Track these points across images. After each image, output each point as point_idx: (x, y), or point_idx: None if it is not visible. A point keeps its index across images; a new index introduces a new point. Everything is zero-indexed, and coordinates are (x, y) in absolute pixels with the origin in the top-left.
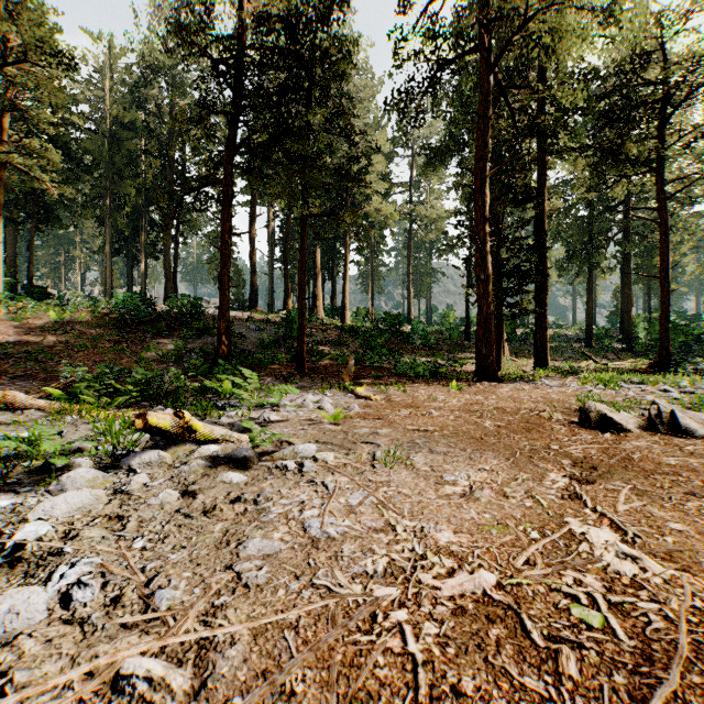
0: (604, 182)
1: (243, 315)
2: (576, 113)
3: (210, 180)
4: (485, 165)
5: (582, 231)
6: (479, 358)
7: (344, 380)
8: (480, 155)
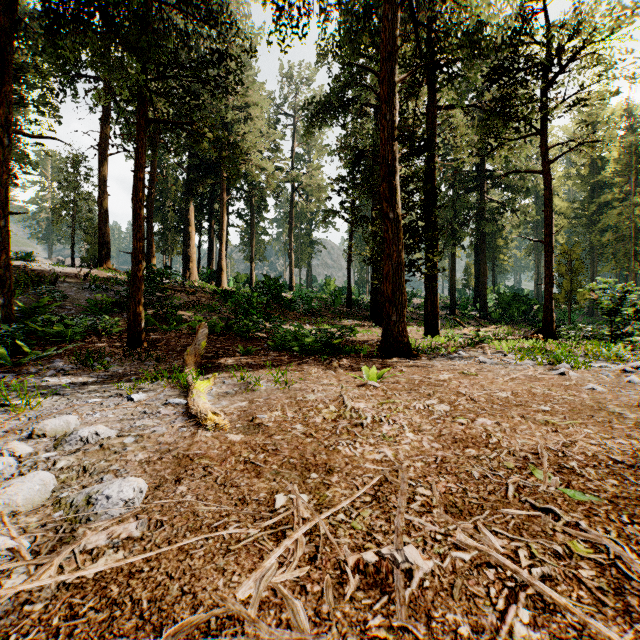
0: (490, 144)
1: (84, 272)
2: (474, 57)
3: None
4: (394, 67)
5: (448, 208)
6: (387, 324)
7: (187, 362)
8: (387, 52)
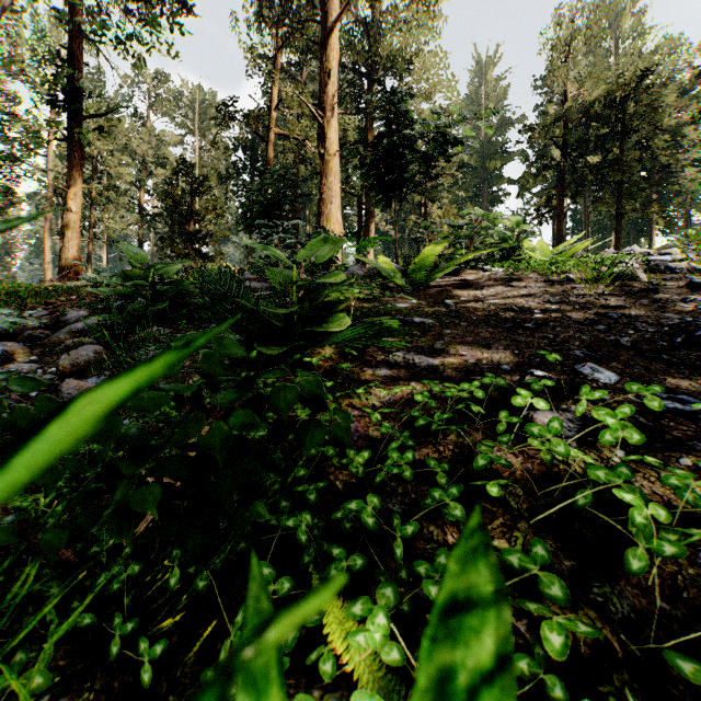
0: None
1: None
2: None
3: (550, 209)
4: None
5: None
6: None
7: None
8: None
